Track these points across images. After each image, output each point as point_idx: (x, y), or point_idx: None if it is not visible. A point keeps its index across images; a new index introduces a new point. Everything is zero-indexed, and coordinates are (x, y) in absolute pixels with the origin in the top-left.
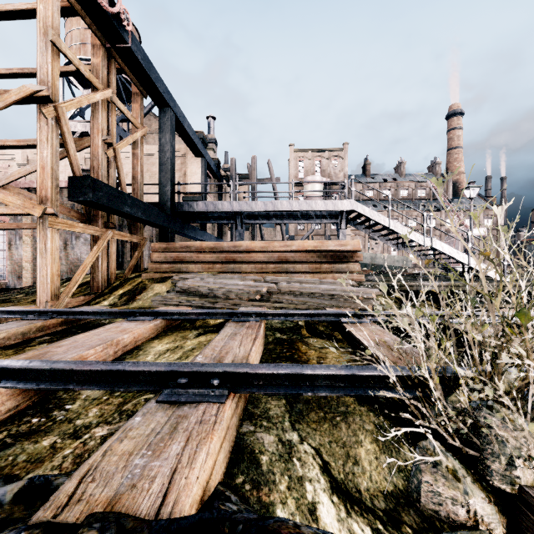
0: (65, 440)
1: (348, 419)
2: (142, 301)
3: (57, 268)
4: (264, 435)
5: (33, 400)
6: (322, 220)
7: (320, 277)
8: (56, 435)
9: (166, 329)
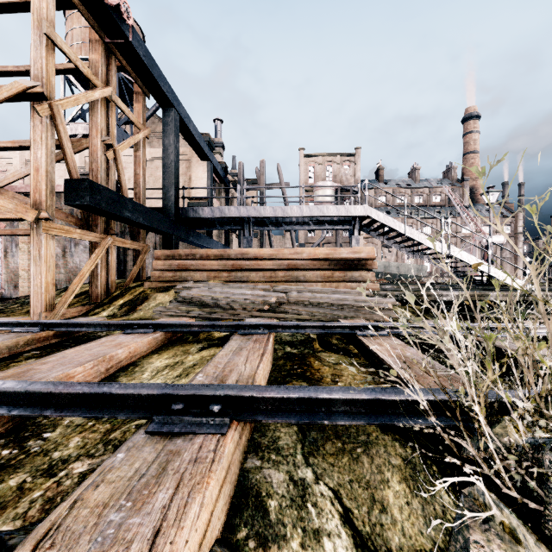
0: (36, 478)
1: (370, 451)
2: (143, 312)
3: (53, 276)
4: (272, 471)
5: (7, 427)
6: (334, 226)
7: (333, 286)
8: (27, 471)
9: (166, 342)
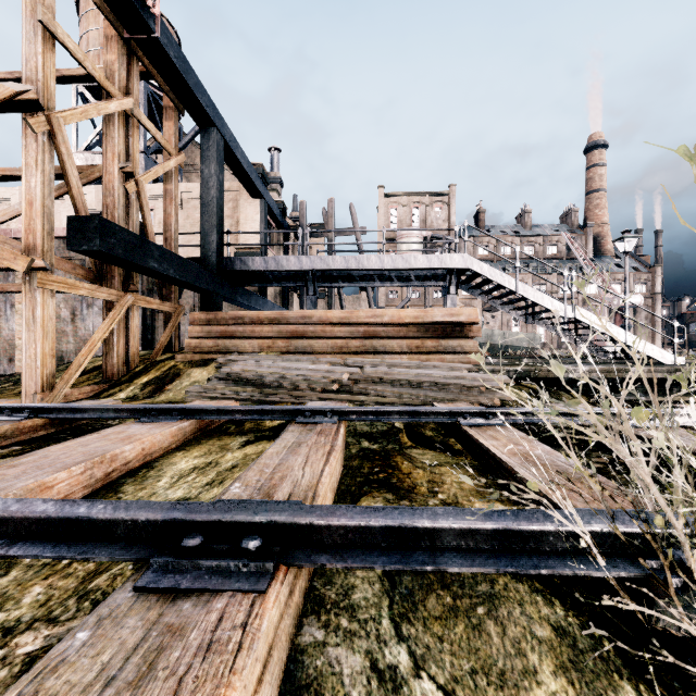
0: None
1: (498, 611)
2: (173, 393)
3: (52, 345)
4: (342, 652)
5: None
6: (424, 282)
7: (423, 359)
8: None
9: (198, 434)
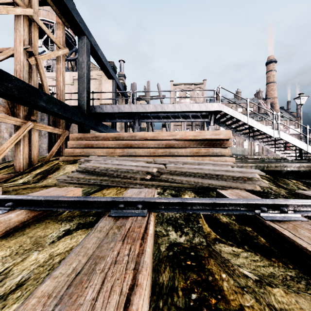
0: None
1: None
2: (51, 179)
3: None
4: None
5: None
6: (196, 119)
7: (199, 159)
8: None
9: (31, 220)
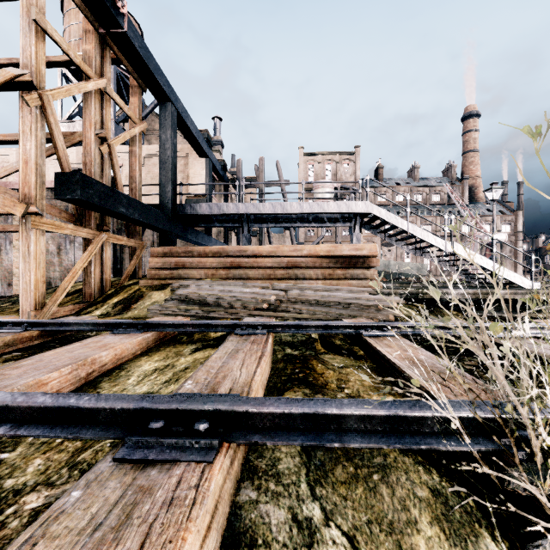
0: None
1: (389, 478)
2: (138, 310)
3: (43, 273)
4: (270, 508)
5: None
6: (334, 224)
7: (334, 284)
8: None
9: (158, 343)
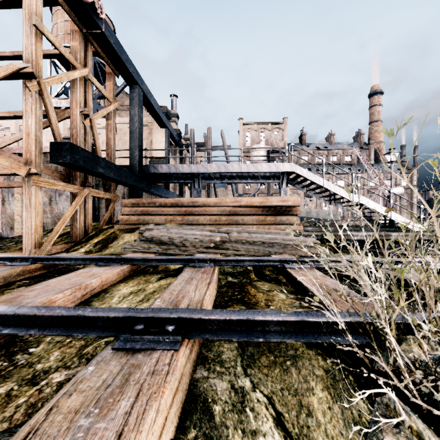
0: (22, 386)
1: (297, 363)
2: (113, 248)
3: (41, 220)
4: (217, 381)
5: None
6: (266, 180)
7: (265, 228)
8: (14, 381)
9: (132, 273)
